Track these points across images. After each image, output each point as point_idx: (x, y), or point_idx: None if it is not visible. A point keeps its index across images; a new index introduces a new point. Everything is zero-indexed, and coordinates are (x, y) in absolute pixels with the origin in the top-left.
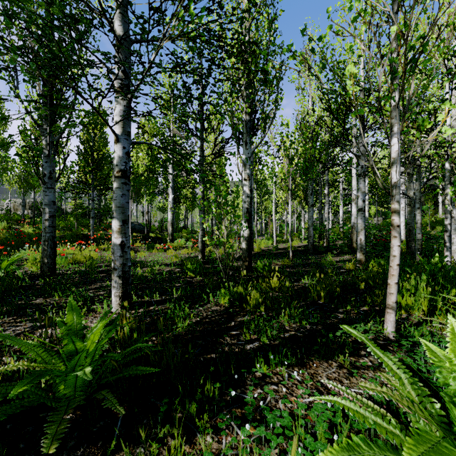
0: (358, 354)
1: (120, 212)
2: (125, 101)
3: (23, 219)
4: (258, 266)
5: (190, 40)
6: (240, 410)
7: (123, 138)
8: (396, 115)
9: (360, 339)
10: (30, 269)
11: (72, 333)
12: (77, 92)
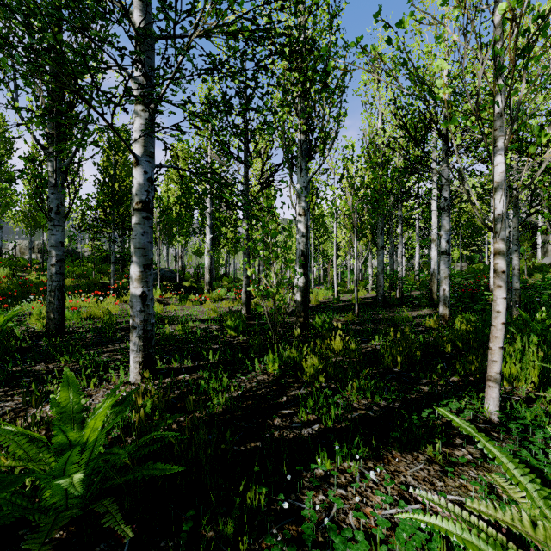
0: (452, 443)
1: (140, 255)
2: (146, 113)
3: (31, 265)
4: (317, 323)
5: (230, 36)
6: (295, 526)
7: (144, 160)
8: (501, 126)
9: (464, 431)
10: (32, 326)
11: (66, 416)
12: (82, 98)
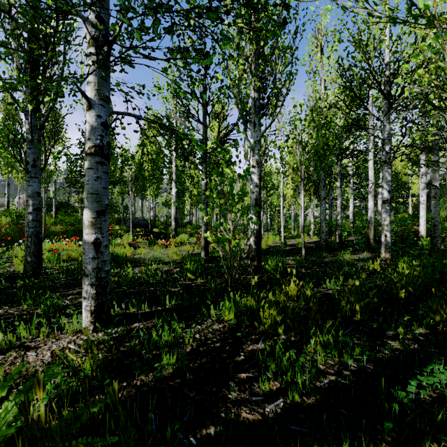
0: None
1: (93, 200)
2: (100, 56)
3: None
4: (269, 267)
5: None
6: None
7: (98, 104)
8: None
9: None
10: (8, 269)
11: None
12: (16, 23)
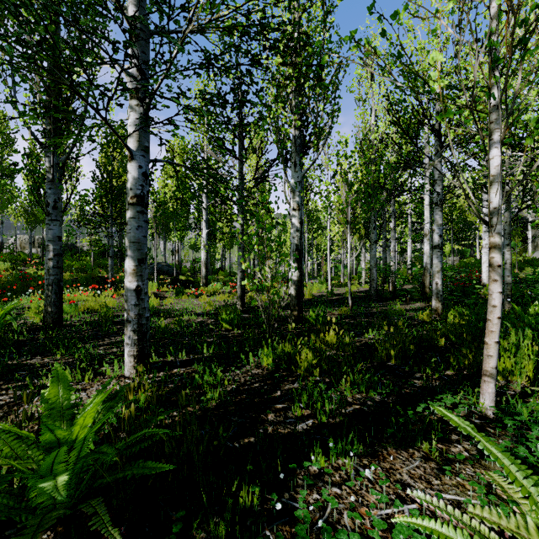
0: (448, 439)
1: (134, 249)
2: (141, 108)
3: (31, 259)
4: (311, 317)
5: (225, 31)
6: (289, 527)
7: (139, 155)
8: (497, 118)
9: (464, 430)
10: (29, 320)
11: (56, 413)
12: (75, 91)
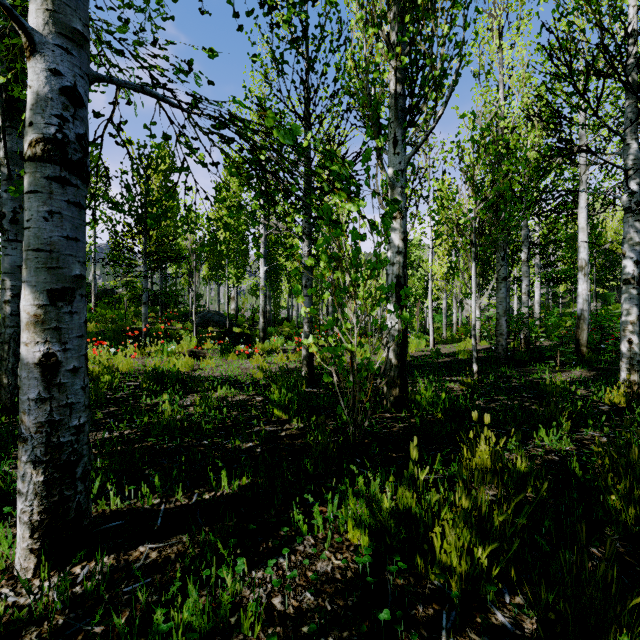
0: None
1: (40, 266)
2: None
3: None
4: (423, 399)
5: None
6: None
7: (53, 45)
8: None
9: None
10: None
11: None
12: None
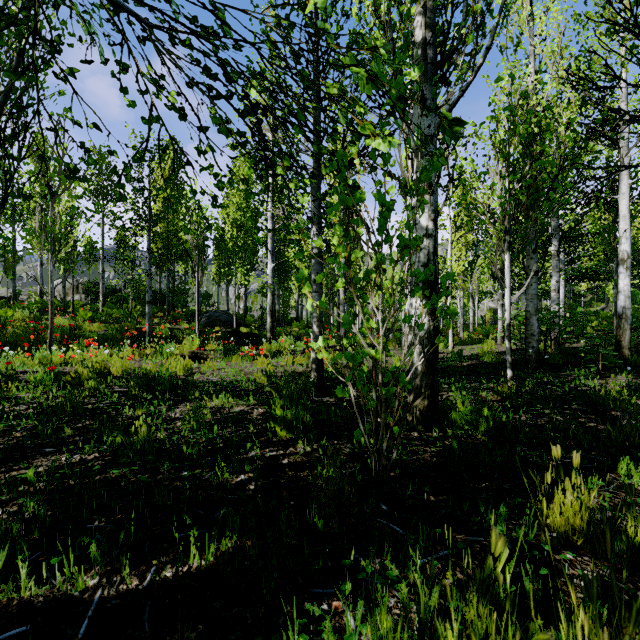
0: None
1: None
2: None
3: (64, 307)
4: (458, 415)
5: None
6: None
7: None
8: None
9: None
10: None
11: None
12: None
